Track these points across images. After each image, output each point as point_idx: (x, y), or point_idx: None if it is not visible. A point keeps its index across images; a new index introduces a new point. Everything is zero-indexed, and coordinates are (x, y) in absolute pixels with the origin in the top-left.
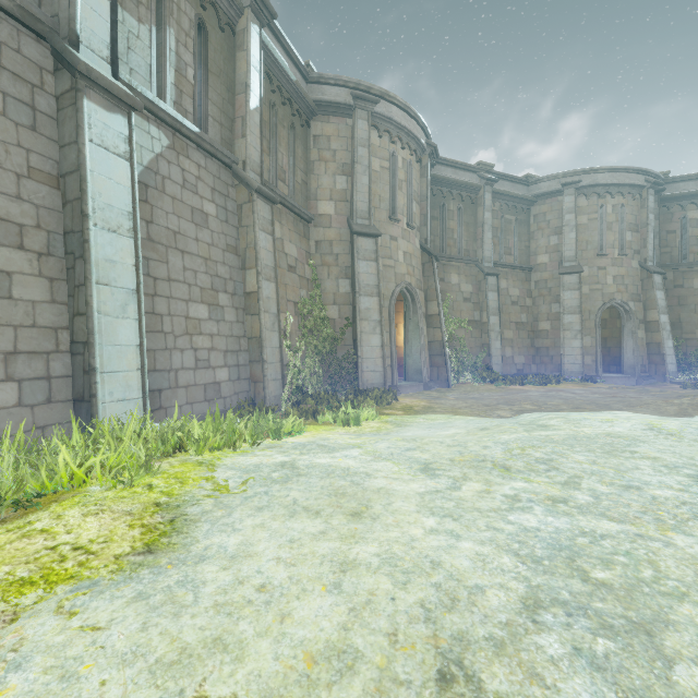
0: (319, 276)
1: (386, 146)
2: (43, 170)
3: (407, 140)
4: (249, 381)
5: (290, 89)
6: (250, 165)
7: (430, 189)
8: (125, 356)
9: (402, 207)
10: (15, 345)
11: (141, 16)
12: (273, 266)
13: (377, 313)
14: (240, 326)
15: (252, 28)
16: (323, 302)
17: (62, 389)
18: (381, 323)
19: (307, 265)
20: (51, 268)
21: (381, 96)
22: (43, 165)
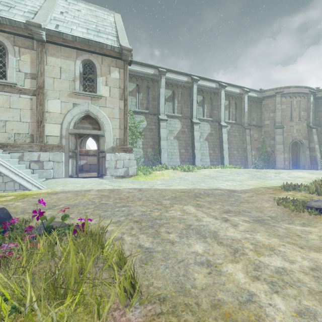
0: (264, 140)
1: (288, 100)
2: (217, 138)
3: (298, 94)
4: (244, 164)
5: (255, 99)
6: (244, 123)
7: (312, 104)
8: (226, 159)
9: (296, 116)
10: (216, 158)
11: (226, 109)
12: (249, 142)
13: (282, 149)
14: (242, 154)
15: (245, 96)
16: (265, 147)
17: (220, 163)
18: (283, 151)
19: (260, 138)
20: (218, 149)
21: (285, 88)
22: (217, 137)
